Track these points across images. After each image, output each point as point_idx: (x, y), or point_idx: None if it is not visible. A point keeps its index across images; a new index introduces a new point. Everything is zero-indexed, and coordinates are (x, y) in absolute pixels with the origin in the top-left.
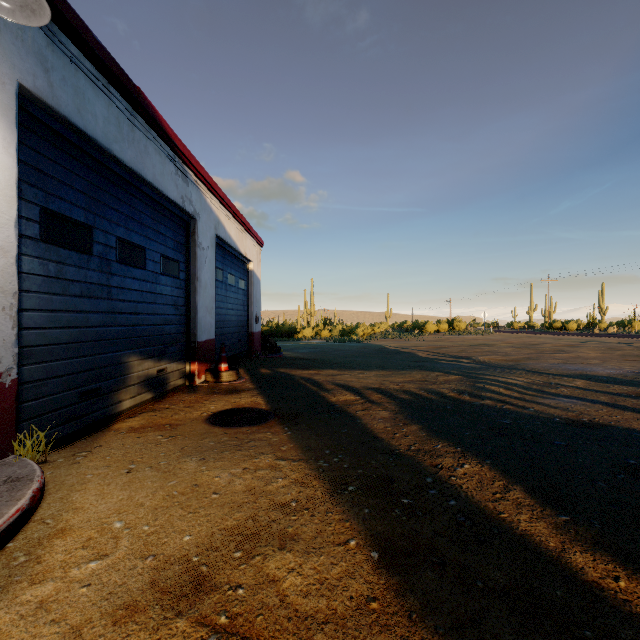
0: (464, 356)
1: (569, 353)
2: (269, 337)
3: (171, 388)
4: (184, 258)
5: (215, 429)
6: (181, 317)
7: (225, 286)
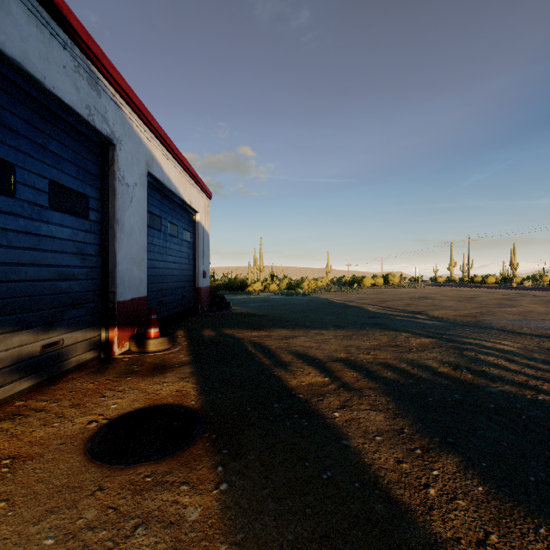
0: (414, 311)
1: (516, 307)
2: (222, 290)
3: (72, 366)
4: (97, 193)
5: (87, 473)
6: (92, 270)
7: (164, 236)
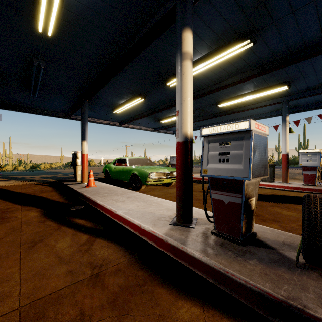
0: None
1: None
2: None
3: None
4: None
5: None
6: None
7: None
